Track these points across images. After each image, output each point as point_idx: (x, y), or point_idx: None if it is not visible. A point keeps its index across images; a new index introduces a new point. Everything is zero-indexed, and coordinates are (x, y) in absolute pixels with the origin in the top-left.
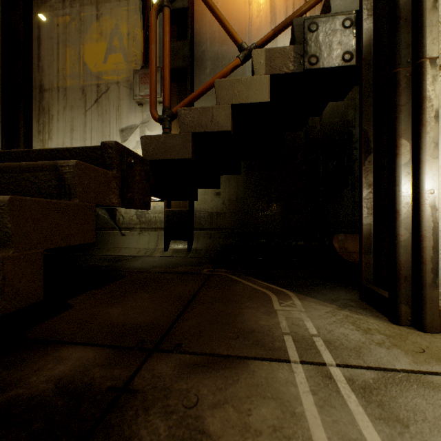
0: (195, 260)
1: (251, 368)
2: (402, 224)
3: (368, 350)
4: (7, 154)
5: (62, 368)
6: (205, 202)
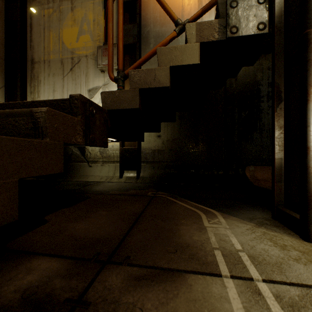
0: (142, 185)
1: (189, 282)
2: None
3: (288, 266)
4: (1, 105)
5: (30, 279)
6: (150, 142)
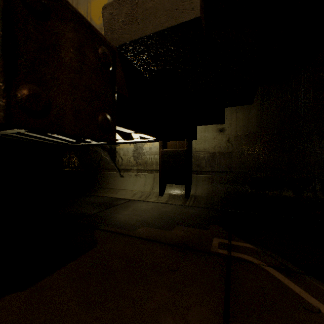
0: (195, 212)
1: None
2: None
3: None
4: None
5: None
6: (205, 140)
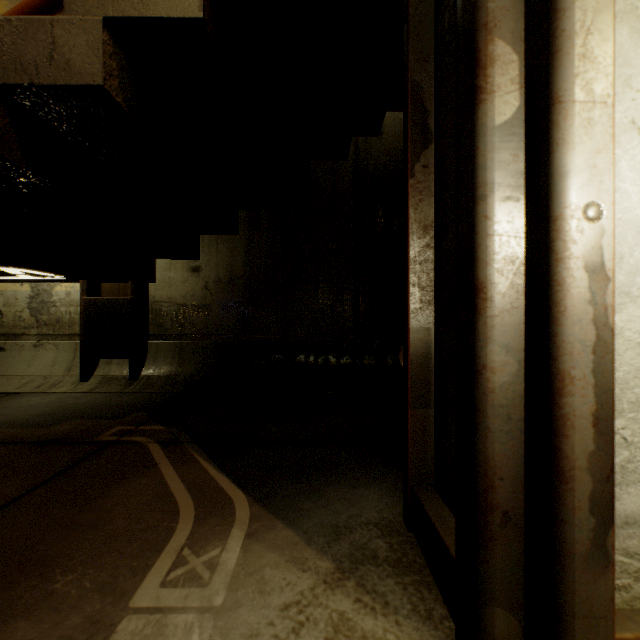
0: (129, 400)
1: None
2: (497, 331)
3: None
4: None
5: None
6: (171, 284)
